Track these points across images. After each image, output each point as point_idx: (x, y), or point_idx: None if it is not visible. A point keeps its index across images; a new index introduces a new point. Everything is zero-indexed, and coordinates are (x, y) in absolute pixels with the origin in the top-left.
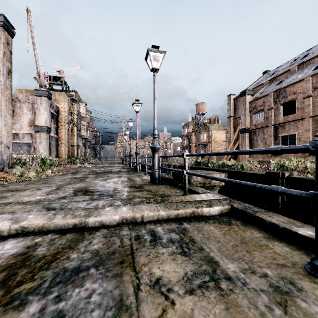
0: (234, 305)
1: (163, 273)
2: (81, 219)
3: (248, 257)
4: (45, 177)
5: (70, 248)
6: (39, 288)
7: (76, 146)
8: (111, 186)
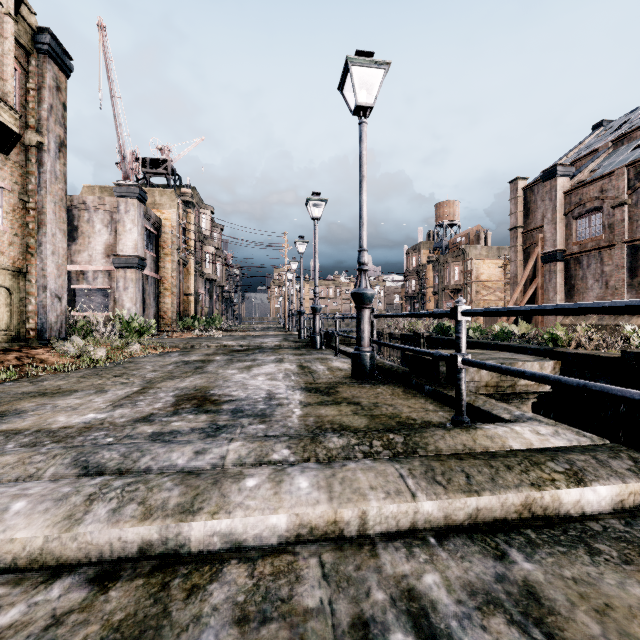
0: None
1: None
2: (165, 524)
3: None
4: (127, 359)
5: None
6: None
7: (194, 296)
8: (260, 386)
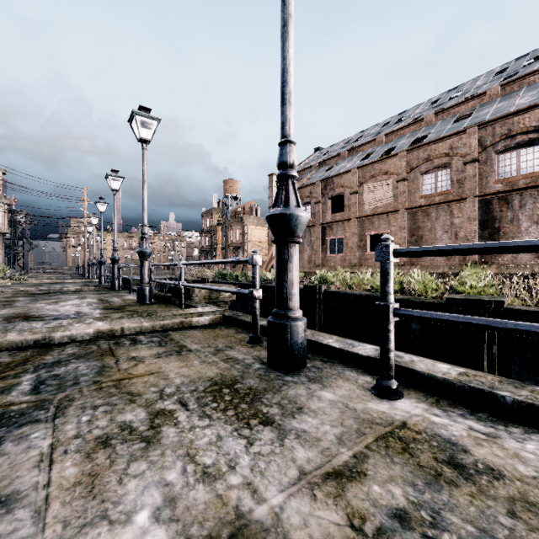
0: (185, 357)
1: (139, 354)
2: (44, 334)
3: (213, 342)
4: None
5: (40, 355)
6: (26, 372)
7: None
8: (70, 310)
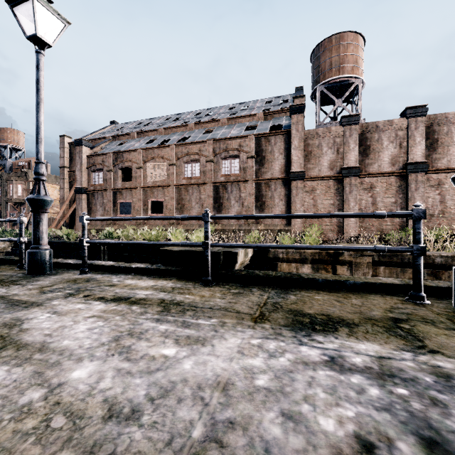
0: None
1: None
2: None
3: None
4: None
5: None
6: None
7: None
8: None
